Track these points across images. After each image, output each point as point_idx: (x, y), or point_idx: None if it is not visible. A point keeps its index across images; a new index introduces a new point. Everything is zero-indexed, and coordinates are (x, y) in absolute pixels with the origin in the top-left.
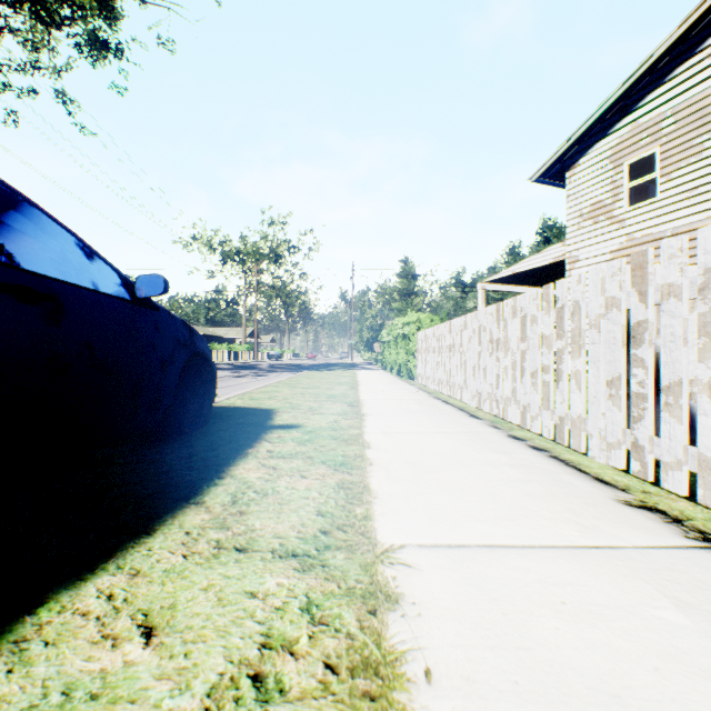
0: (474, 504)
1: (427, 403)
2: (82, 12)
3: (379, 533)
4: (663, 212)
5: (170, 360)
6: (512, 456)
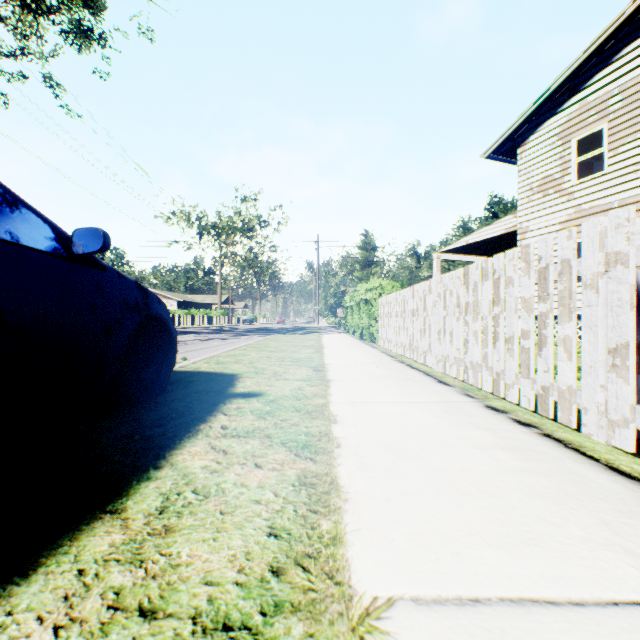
0: (476, 513)
1: (392, 368)
2: (68, 2)
3: (354, 573)
4: (611, 185)
5: (116, 325)
6: (499, 433)
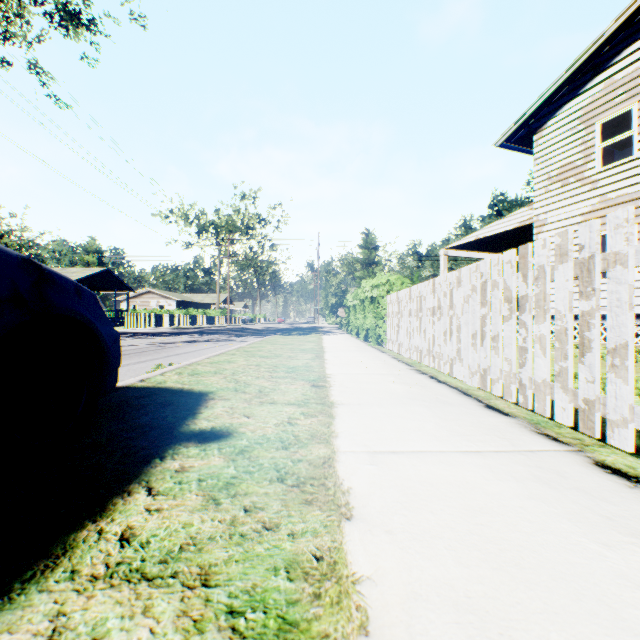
0: None
1: (413, 381)
2: None
3: None
4: None
5: None
6: None
